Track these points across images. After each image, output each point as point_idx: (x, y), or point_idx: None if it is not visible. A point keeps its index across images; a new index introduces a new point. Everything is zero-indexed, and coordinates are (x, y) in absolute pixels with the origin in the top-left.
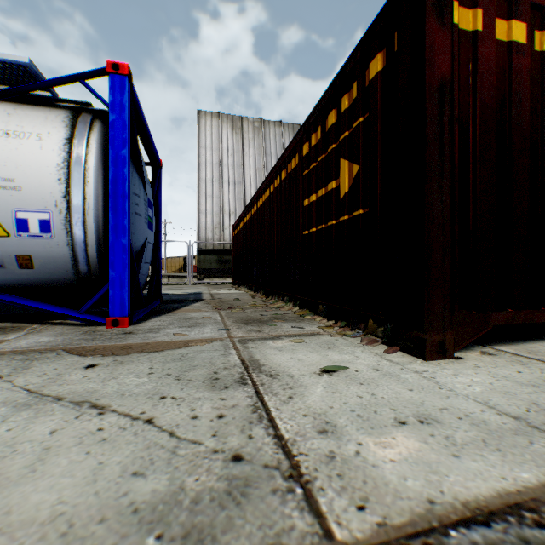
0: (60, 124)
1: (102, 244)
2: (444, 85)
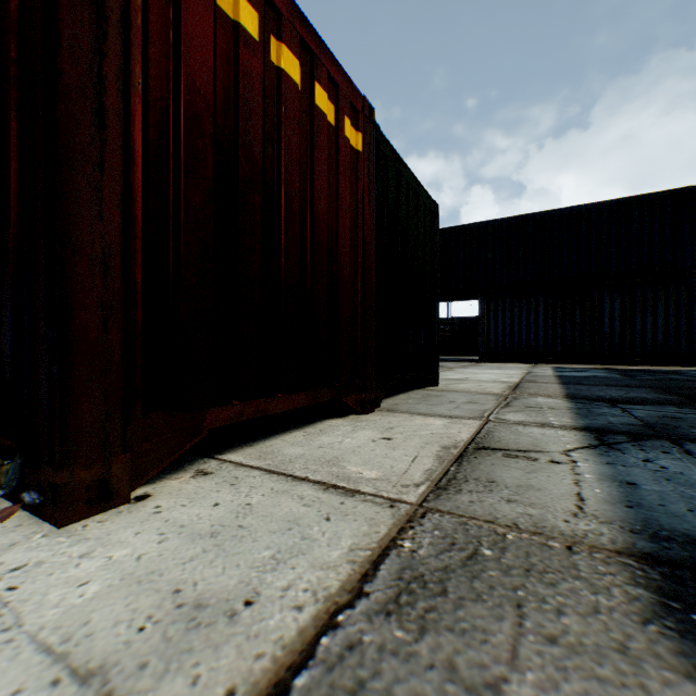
0: None
1: None
2: (110, 3)
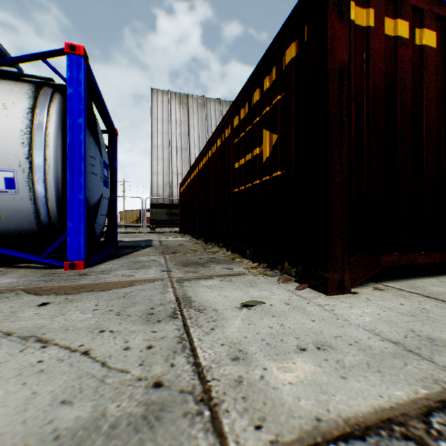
0: (24, 96)
1: (61, 199)
2: (343, 70)
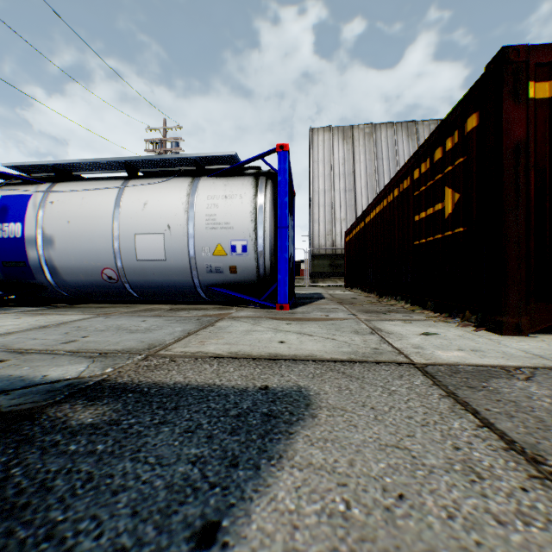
0: (250, 186)
1: (272, 258)
2: (518, 144)
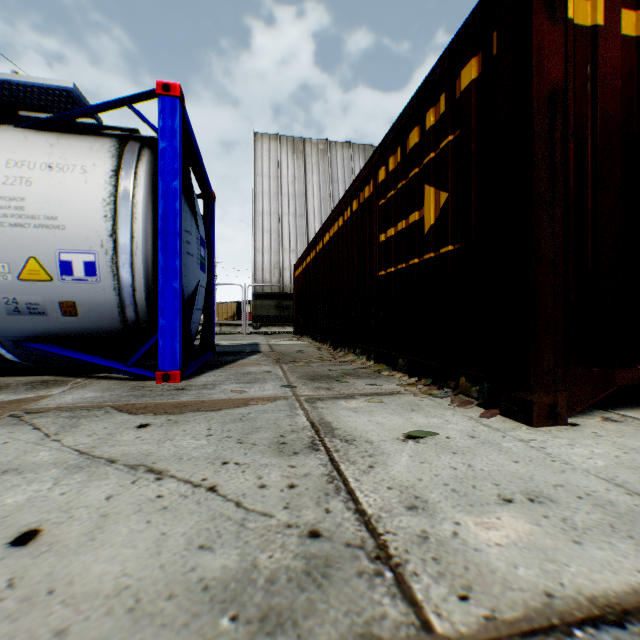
0: (106, 155)
1: (151, 289)
2: (555, 94)
